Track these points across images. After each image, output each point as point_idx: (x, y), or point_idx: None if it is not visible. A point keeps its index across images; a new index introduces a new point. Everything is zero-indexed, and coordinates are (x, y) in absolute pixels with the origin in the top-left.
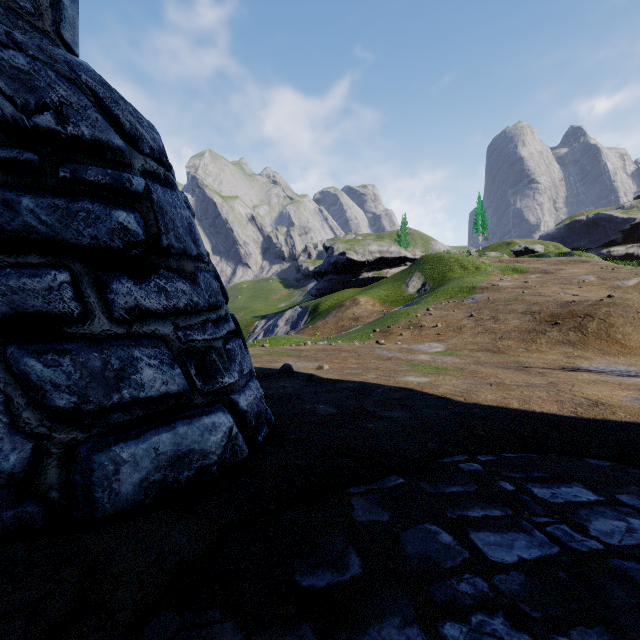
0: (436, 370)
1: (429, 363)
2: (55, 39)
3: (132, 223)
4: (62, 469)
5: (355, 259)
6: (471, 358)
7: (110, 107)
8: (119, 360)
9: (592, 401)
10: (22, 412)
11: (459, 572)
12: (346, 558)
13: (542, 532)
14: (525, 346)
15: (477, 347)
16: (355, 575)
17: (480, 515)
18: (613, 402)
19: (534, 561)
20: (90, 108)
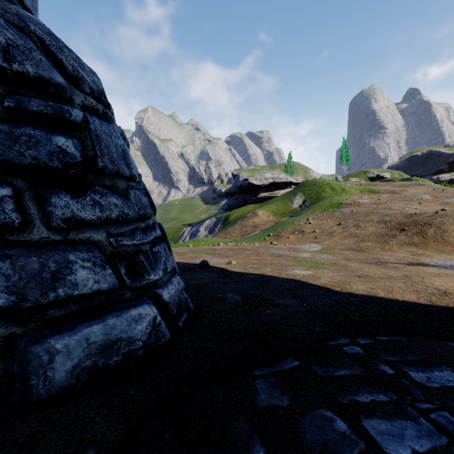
0: (316, 265)
1: (310, 259)
2: (17, 3)
3: (70, 147)
4: (2, 359)
5: (255, 183)
6: (341, 255)
7: (55, 52)
8: (55, 263)
9: (442, 291)
10: None
11: None
12: (251, 448)
13: (427, 420)
14: (381, 246)
15: (345, 247)
16: None
17: (368, 400)
18: None
19: (427, 453)
20: (35, 51)
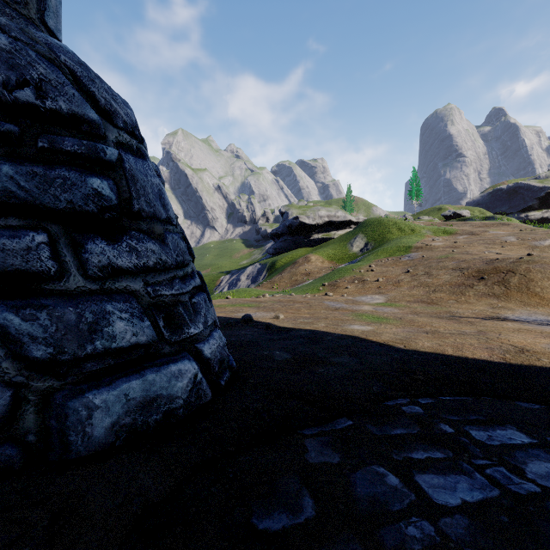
0: (378, 319)
1: (372, 313)
2: (40, 26)
3: (106, 189)
4: (39, 414)
5: (307, 222)
6: (408, 309)
7: (87, 85)
8: (92, 314)
9: (518, 348)
10: (1, 362)
11: (406, 515)
12: (300, 500)
13: (482, 474)
14: (455, 298)
15: (413, 299)
16: (309, 518)
17: (423, 457)
18: (537, 349)
19: (477, 504)
20: (68, 85)
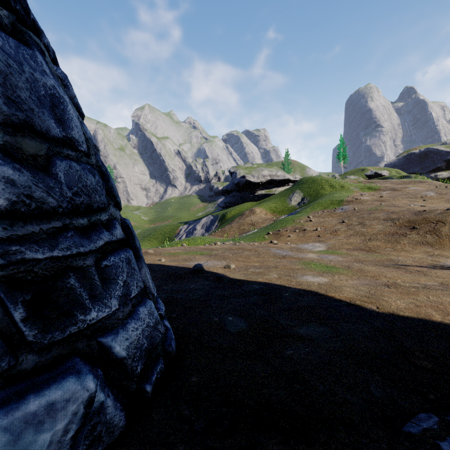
0: (327, 268)
1: (318, 261)
2: None
3: None
4: None
5: (252, 181)
6: (351, 256)
7: None
8: None
9: None
10: None
11: None
12: None
13: None
14: (391, 246)
15: (352, 247)
16: None
17: None
18: None
19: None
20: None
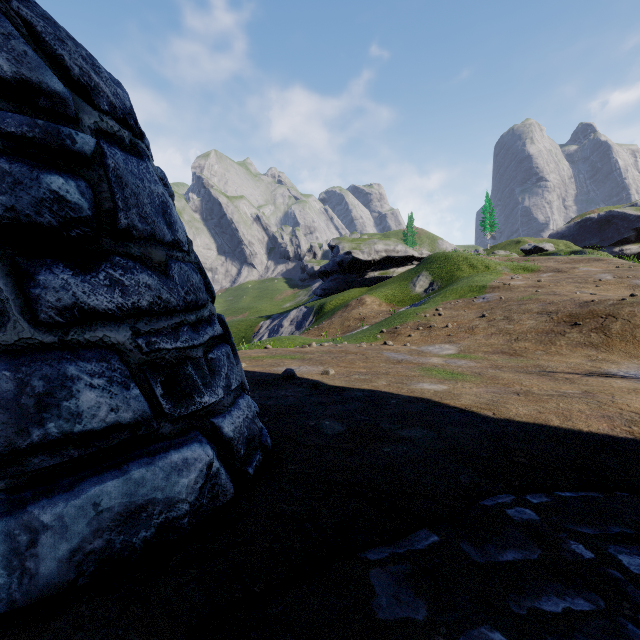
0: (452, 375)
1: (443, 367)
2: None
3: (72, 193)
4: None
5: (361, 258)
6: (487, 361)
7: (51, 45)
8: (44, 380)
9: None
10: None
11: None
12: None
13: None
14: (544, 348)
15: (492, 349)
16: None
17: (560, 609)
18: None
19: None
20: (16, 38)
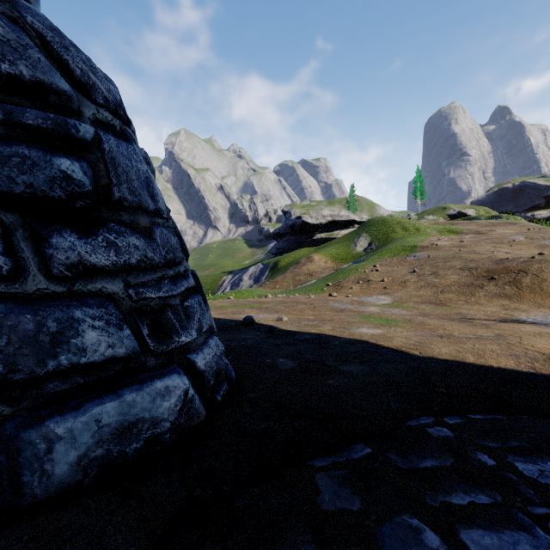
0: (386, 321)
1: (379, 315)
2: None
3: (77, 172)
4: None
5: (310, 222)
6: (416, 310)
7: (58, 51)
8: (56, 322)
9: (546, 355)
10: None
11: None
12: None
13: (546, 530)
14: (465, 299)
15: (421, 300)
16: None
17: (465, 502)
18: None
19: None
20: (32, 48)
